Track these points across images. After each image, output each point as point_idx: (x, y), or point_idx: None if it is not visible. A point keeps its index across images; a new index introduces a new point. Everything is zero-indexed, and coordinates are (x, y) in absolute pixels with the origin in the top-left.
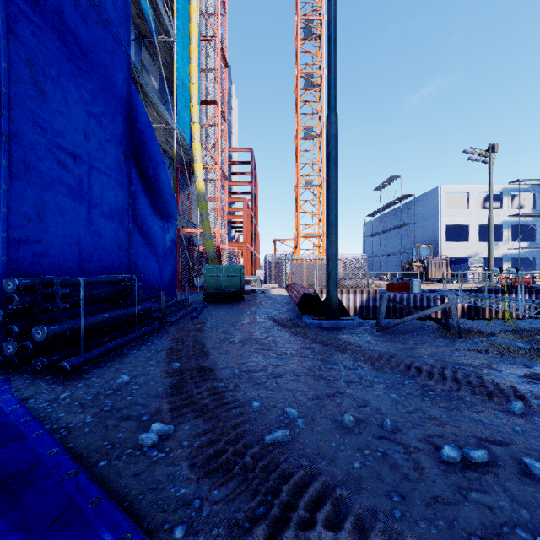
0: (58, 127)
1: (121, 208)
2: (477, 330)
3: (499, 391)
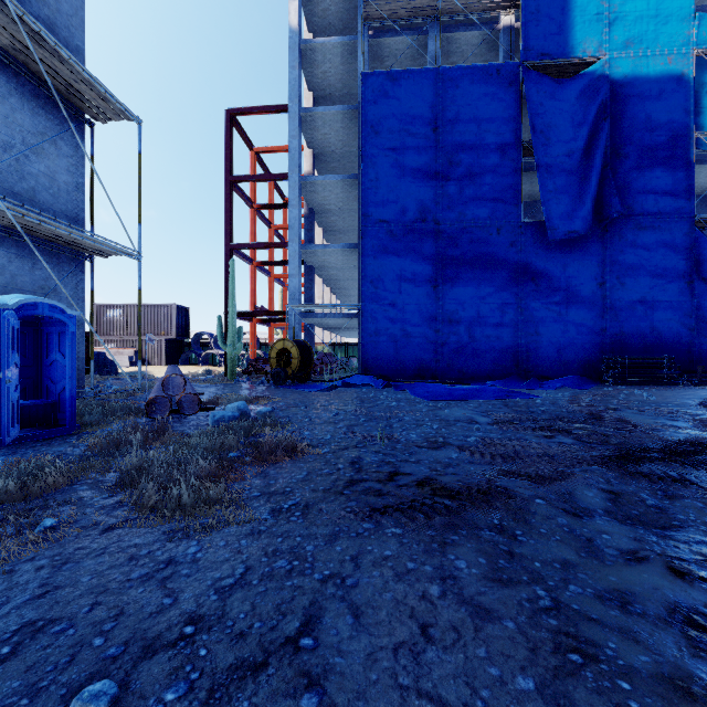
0: (631, 294)
1: (683, 316)
2: None
3: None
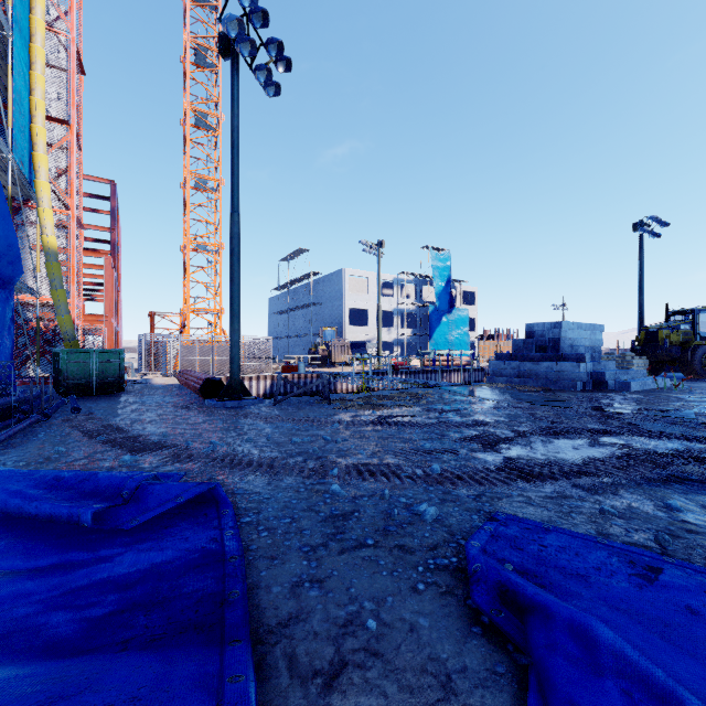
0: None
1: None
2: (344, 398)
3: (332, 422)
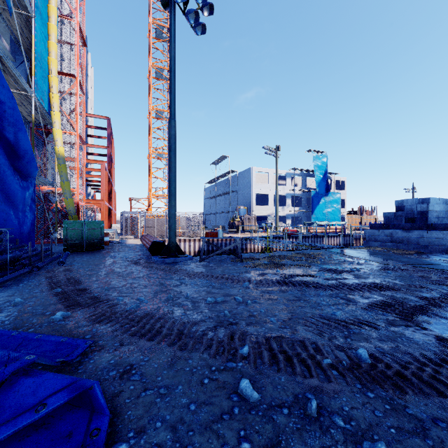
0: None
1: None
2: (252, 257)
3: (243, 280)
